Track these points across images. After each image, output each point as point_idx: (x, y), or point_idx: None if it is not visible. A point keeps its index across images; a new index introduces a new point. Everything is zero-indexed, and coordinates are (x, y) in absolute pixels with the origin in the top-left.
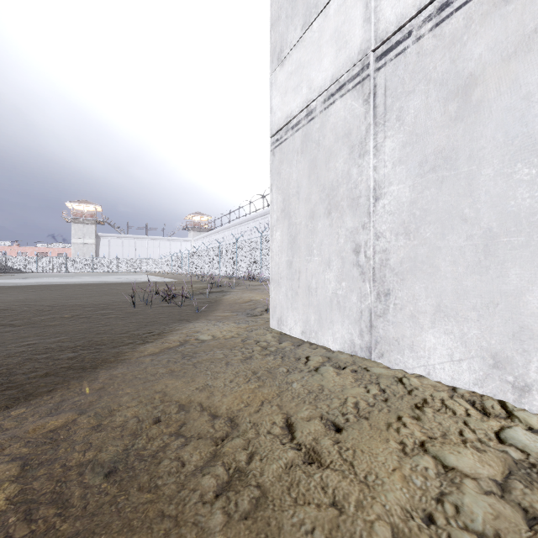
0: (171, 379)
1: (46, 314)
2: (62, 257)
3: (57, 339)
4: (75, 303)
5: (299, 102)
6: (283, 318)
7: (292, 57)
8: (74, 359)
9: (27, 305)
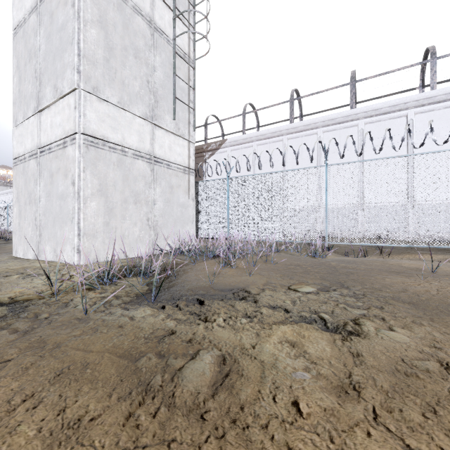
0: None
1: None
2: None
3: None
4: None
5: (22, 151)
6: (17, 250)
7: (20, 128)
8: None
9: None
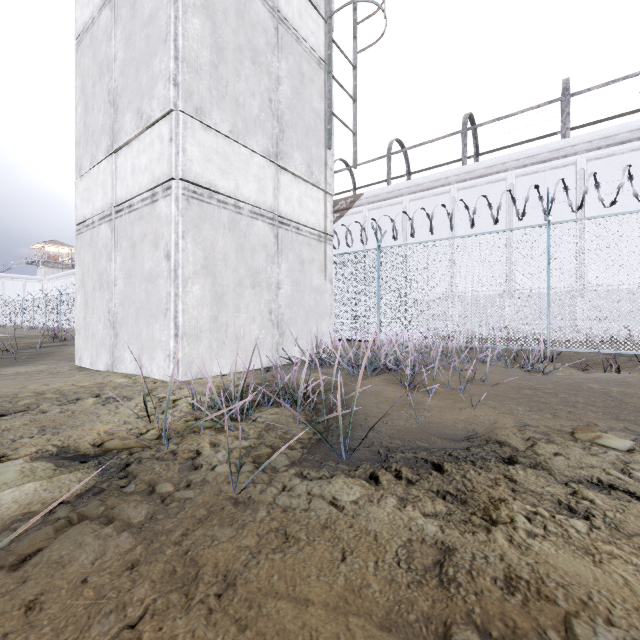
0: None
1: None
2: None
3: None
4: None
5: (89, 212)
6: (82, 356)
7: (86, 179)
8: None
9: None
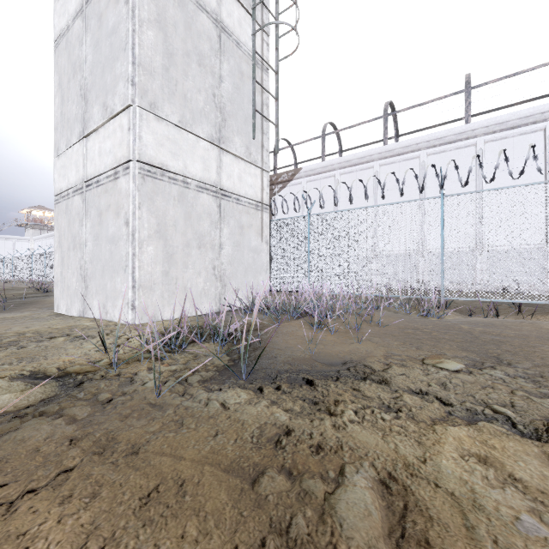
0: None
1: None
2: None
3: None
4: None
5: (65, 185)
6: (59, 304)
7: (62, 158)
8: None
9: None
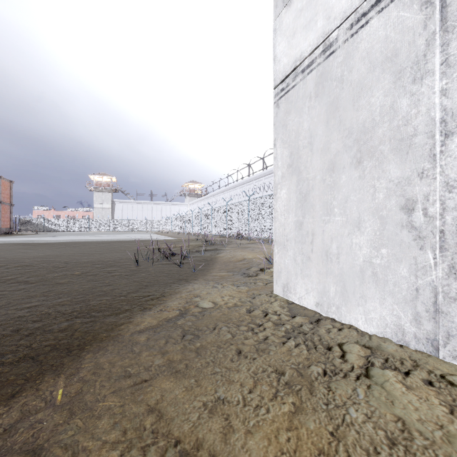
0: (168, 379)
1: (60, 271)
2: (86, 219)
3: (59, 301)
4: (87, 259)
5: (312, 39)
6: (290, 284)
7: None
8: (64, 332)
9: (47, 261)
